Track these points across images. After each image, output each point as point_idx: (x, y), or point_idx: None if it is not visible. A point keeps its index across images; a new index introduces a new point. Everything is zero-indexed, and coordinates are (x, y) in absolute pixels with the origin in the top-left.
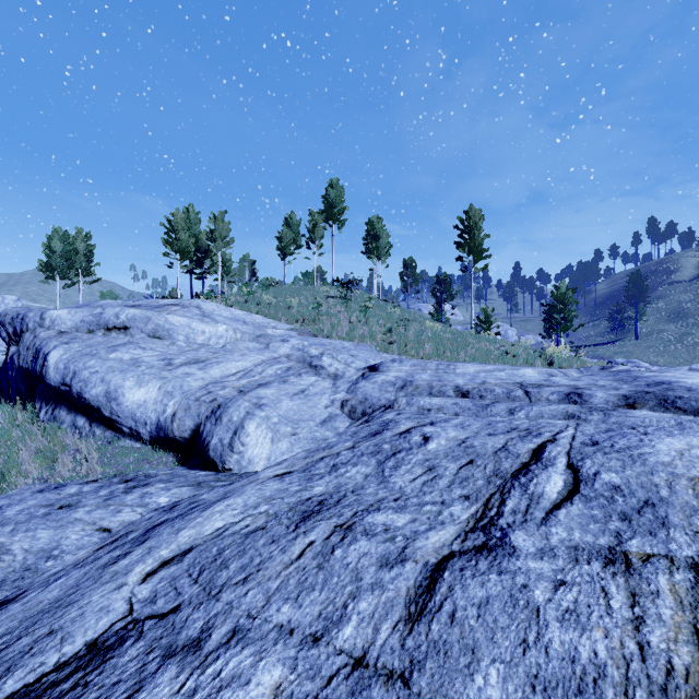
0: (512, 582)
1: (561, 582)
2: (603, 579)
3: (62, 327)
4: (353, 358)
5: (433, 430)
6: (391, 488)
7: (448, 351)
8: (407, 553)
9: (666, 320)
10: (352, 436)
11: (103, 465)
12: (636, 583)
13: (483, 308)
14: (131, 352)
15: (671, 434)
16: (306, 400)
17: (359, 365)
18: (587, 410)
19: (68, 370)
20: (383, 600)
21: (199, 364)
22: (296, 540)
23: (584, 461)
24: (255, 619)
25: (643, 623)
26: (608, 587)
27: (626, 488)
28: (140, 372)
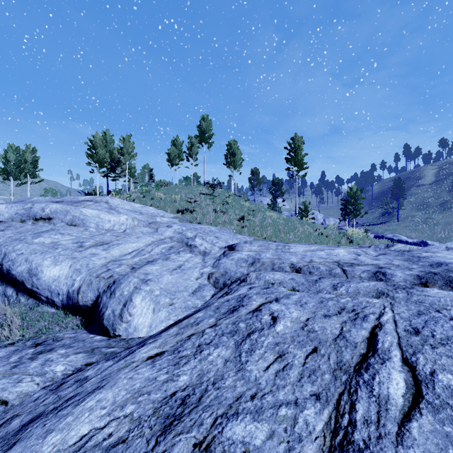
0: None
1: None
2: None
3: (1, 217)
4: (217, 239)
5: (278, 308)
6: (248, 379)
7: (282, 233)
8: None
9: (416, 209)
10: (215, 311)
11: (22, 328)
12: None
13: (303, 201)
14: (52, 237)
15: None
16: (182, 274)
17: (221, 244)
18: (392, 287)
19: (0, 252)
20: None
21: (104, 245)
22: None
23: (417, 356)
24: None
25: None
26: None
27: None
28: (56, 254)
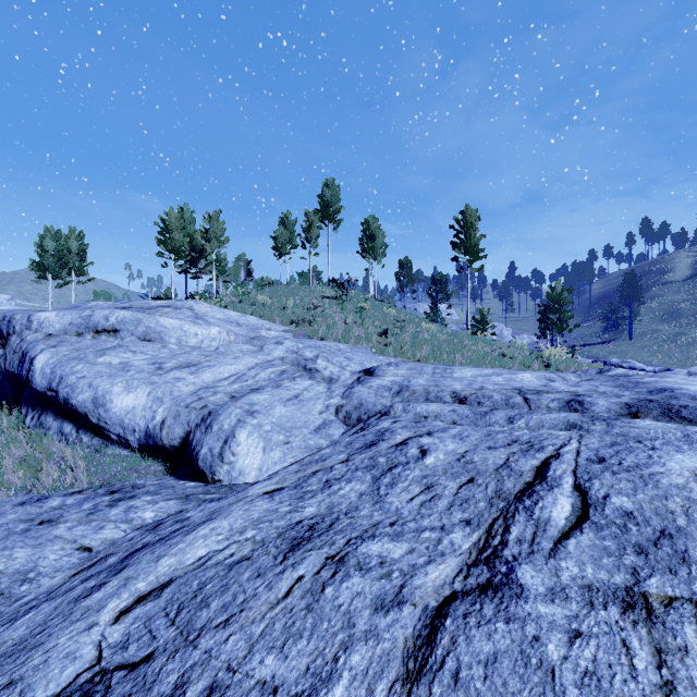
0: (522, 633)
1: (577, 633)
2: (623, 629)
3: (50, 329)
4: (348, 361)
5: (430, 442)
6: (387, 510)
7: (444, 353)
8: (405, 593)
9: (660, 320)
10: (346, 447)
11: (89, 475)
12: (660, 636)
13: (479, 308)
14: (121, 355)
15: (680, 449)
16: (300, 405)
17: (355, 368)
18: (588, 419)
19: (54, 375)
20: (378, 652)
21: (190, 368)
22: (284, 574)
23: (592, 482)
24: (235, 673)
25: (674, 690)
26: (630, 640)
27: (639, 515)
28: (129, 377)
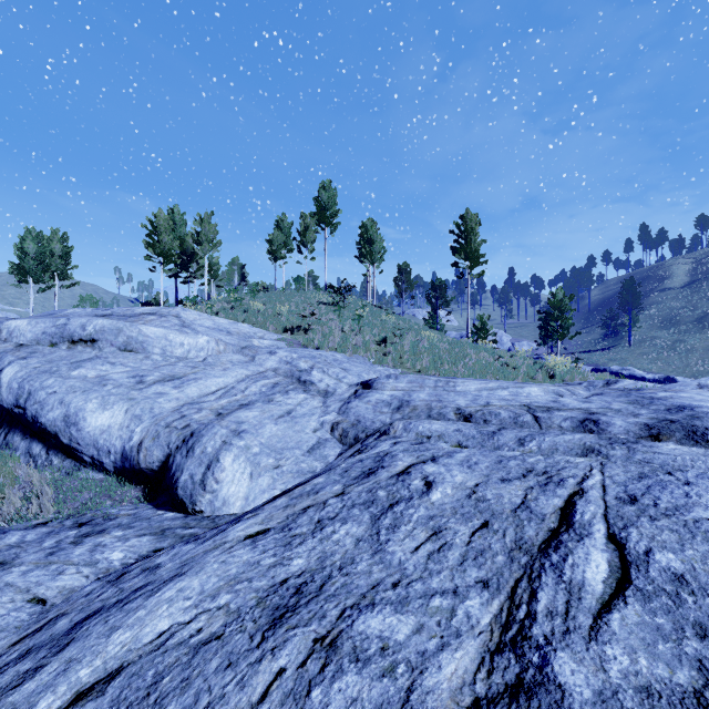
0: None
1: None
2: None
3: (21, 339)
4: (345, 373)
5: (435, 471)
6: (388, 563)
7: (446, 363)
8: (414, 703)
9: (659, 327)
10: (342, 475)
11: (57, 502)
12: None
13: (479, 315)
14: (98, 368)
15: None
16: (292, 423)
17: (352, 380)
18: (606, 442)
19: (22, 390)
20: None
21: (174, 381)
22: (260, 664)
23: (629, 530)
24: None
25: None
26: None
27: (693, 580)
28: (105, 393)
